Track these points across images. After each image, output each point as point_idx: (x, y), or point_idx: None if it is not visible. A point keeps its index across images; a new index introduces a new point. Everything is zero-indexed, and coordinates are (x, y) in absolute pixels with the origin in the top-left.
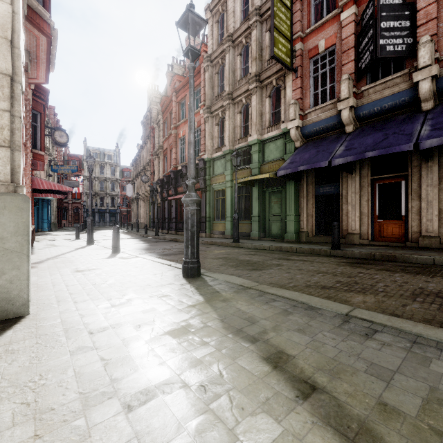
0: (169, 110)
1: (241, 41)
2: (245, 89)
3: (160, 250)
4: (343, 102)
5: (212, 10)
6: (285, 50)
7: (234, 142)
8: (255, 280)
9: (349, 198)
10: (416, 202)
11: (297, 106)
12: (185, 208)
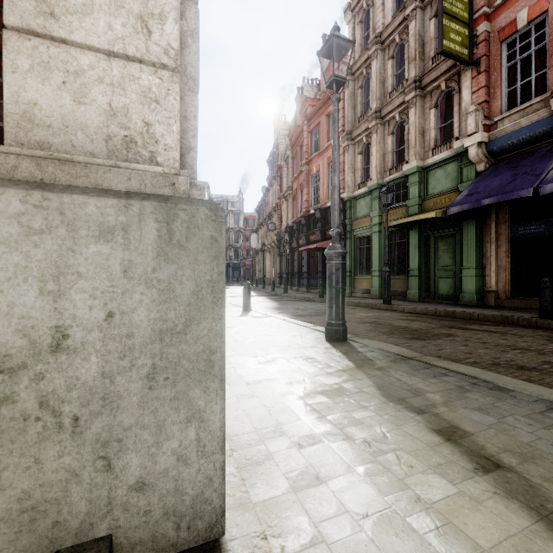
0: (300, 143)
1: (394, 39)
2: (399, 102)
3: (292, 310)
4: None
5: (353, 9)
6: (460, 39)
7: (383, 173)
8: (417, 351)
9: None
10: None
11: (480, 113)
12: (328, 262)
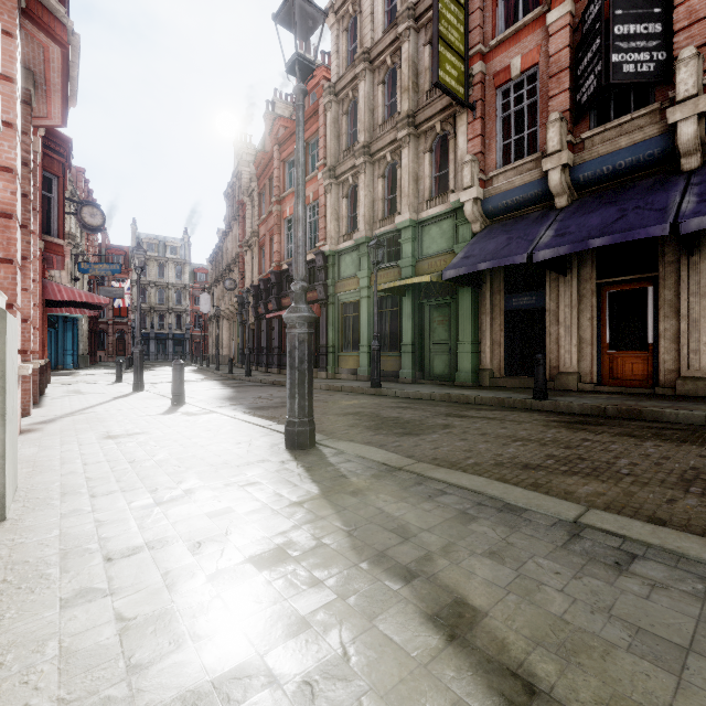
0: (269, 174)
1: (385, 60)
2: (391, 139)
3: (251, 400)
4: (552, 157)
5: (337, 12)
6: (456, 74)
7: (373, 224)
8: (409, 453)
9: (561, 315)
10: (671, 321)
11: (476, 165)
12: (288, 331)
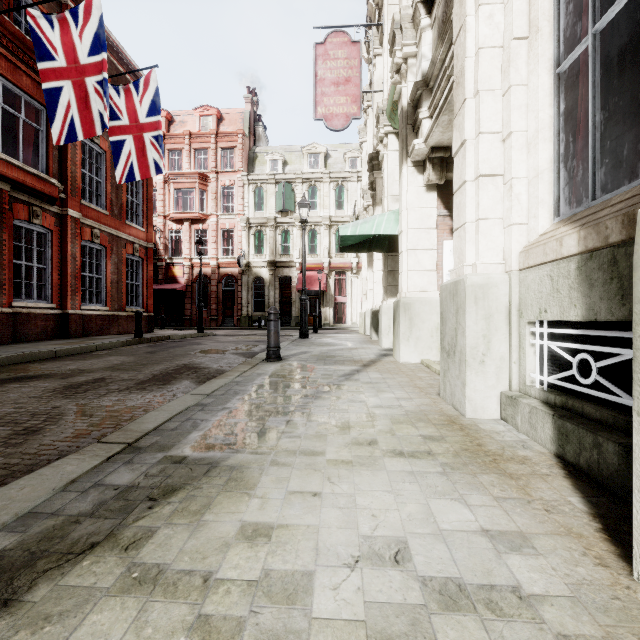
0: None
1: None
2: None
3: None
4: None
5: None
6: None
7: None
8: None
9: None
10: None
11: None
12: None
